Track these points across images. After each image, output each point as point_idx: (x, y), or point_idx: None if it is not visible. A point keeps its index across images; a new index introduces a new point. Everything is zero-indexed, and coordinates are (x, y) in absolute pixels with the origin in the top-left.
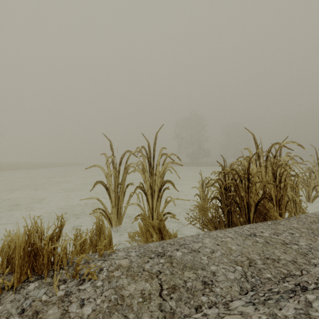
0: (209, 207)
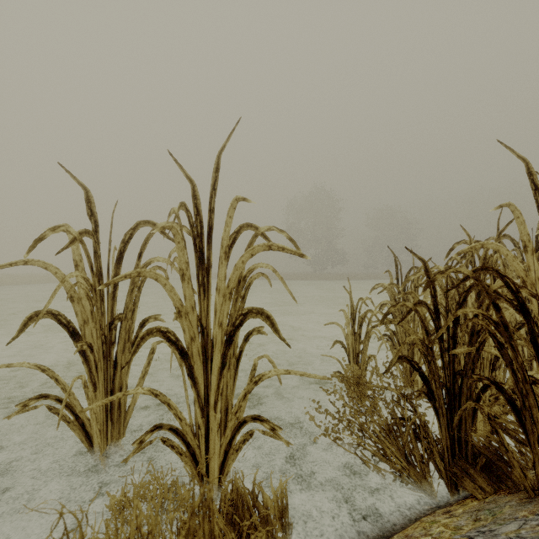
0: (383, 387)
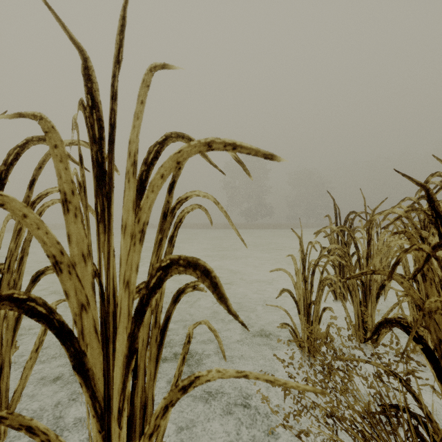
0: (364, 361)
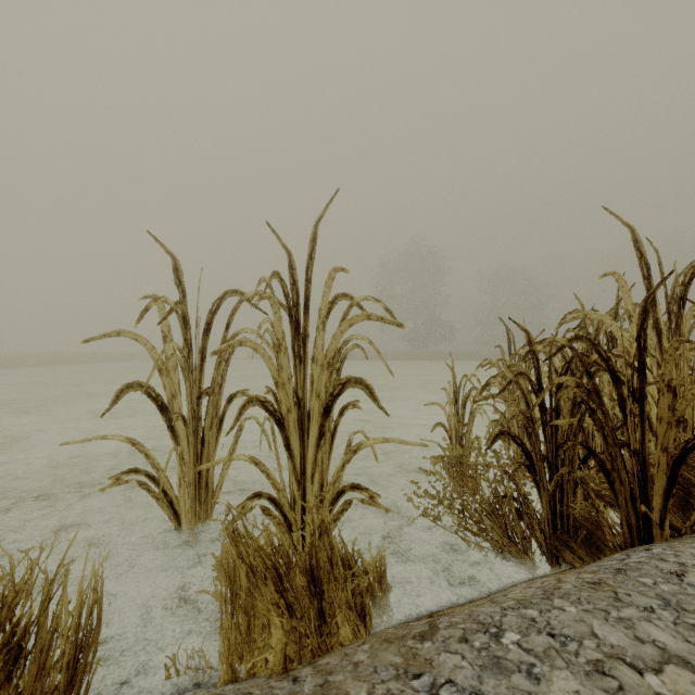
0: (485, 465)
